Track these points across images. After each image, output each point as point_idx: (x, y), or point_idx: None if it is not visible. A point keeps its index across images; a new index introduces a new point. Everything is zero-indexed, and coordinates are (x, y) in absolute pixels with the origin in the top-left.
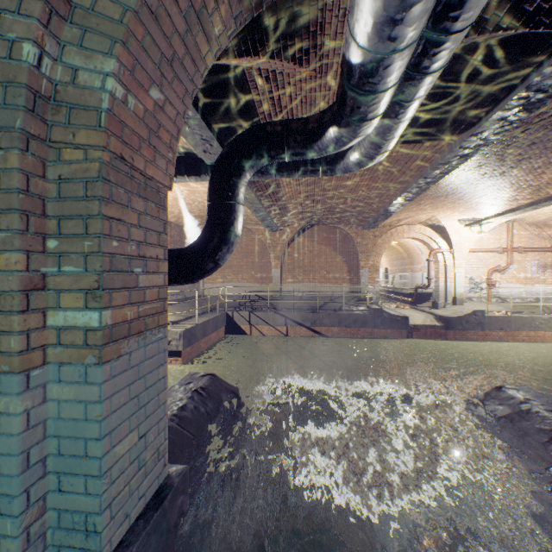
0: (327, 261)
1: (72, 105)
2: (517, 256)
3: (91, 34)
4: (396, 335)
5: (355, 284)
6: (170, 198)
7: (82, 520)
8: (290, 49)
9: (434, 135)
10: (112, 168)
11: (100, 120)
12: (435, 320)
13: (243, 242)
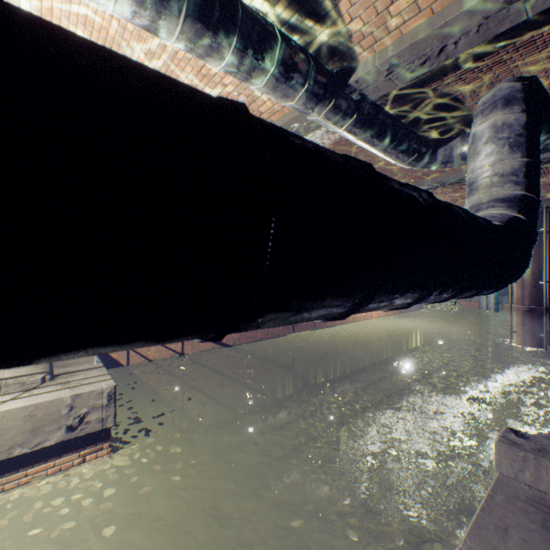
0: None
1: None
2: None
3: None
4: (286, 332)
5: None
6: None
7: None
8: None
9: None
10: None
11: None
12: None
13: None
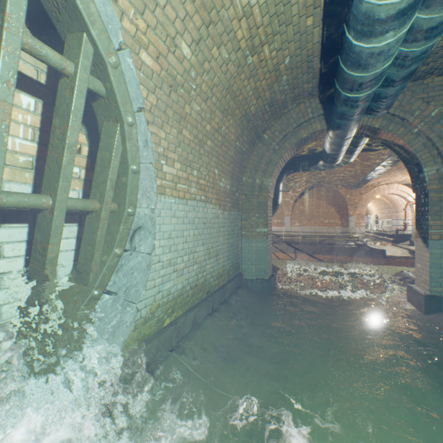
0: (324, 211)
1: (262, 188)
2: None
3: (266, 174)
4: (375, 263)
5: (345, 227)
6: None
7: (263, 270)
8: None
9: (379, 150)
10: (268, 199)
11: (268, 191)
12: (409, 253)
13: None
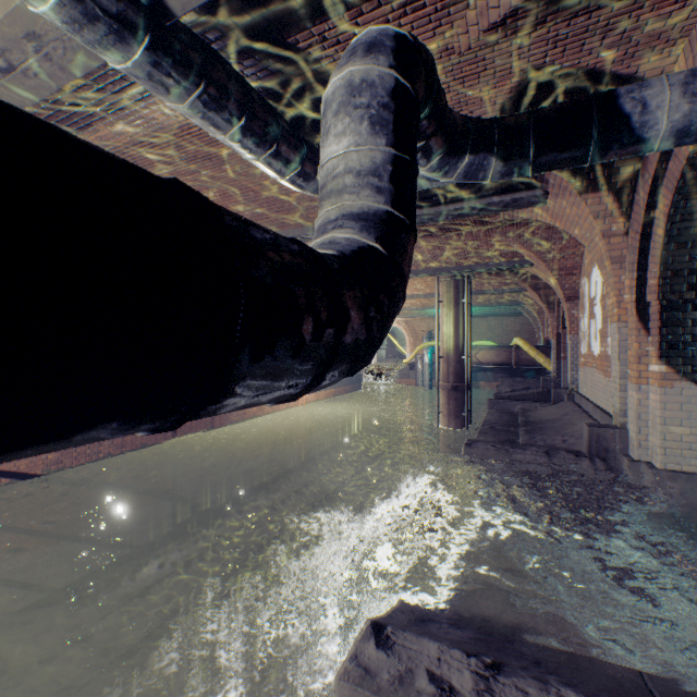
0: None
1: None
2: None
3: None
4: (160, 438)
5: None
6: None
7: None
8: (530, 7)
9: None
10: None
11: None
12: None
13: None
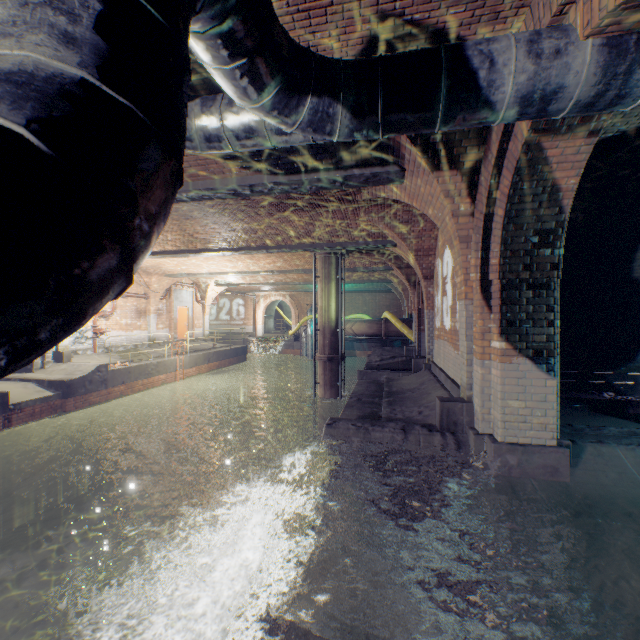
0: None
1: None
2: (122, 301)
3: None
4: None
5: None
6: None
7: None
8: None
9: (241, 158)
10: None
11: None
12: (46, 388)
13: None
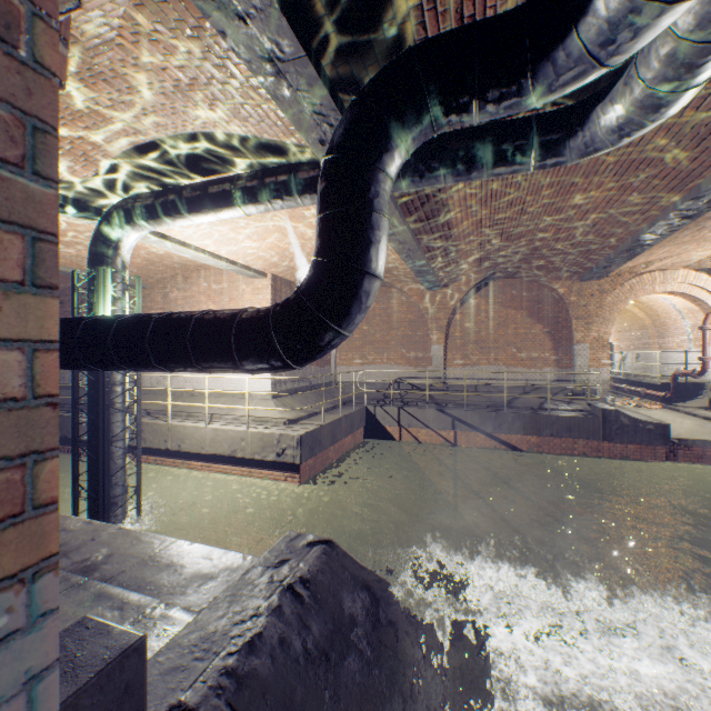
0: (517, 333)
1: None
2: None
3: None
4: (644, 455)
5: (565, 368)
6: (286, 246)
7: None
8: None
9: None
10: None
11: None
12: None
13: (390, 308)
